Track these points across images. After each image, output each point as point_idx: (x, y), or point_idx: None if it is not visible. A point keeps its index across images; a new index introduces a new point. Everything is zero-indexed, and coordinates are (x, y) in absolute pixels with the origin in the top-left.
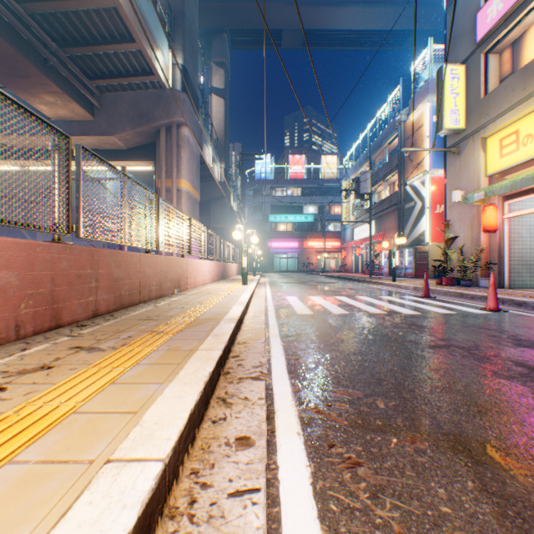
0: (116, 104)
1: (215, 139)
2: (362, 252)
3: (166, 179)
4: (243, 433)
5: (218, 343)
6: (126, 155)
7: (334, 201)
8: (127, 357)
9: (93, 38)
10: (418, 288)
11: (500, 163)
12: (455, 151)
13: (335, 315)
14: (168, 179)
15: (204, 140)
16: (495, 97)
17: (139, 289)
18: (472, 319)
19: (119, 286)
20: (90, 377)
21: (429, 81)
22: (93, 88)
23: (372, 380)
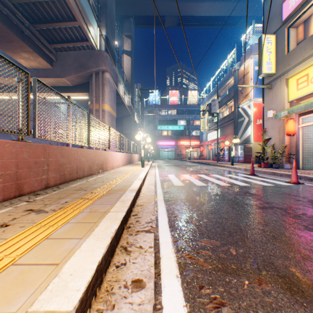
0: (65, 59)
1: (125, 81)
2: (212, 147)
3: (95, 104)
4: (137, 276)
5: (123, 207)
6: (72, 89)
7: (195, 117)
8: (61, 217)
9: (51, 19)
10: (247, 169)
11: (297, 94)
12: (269, 87)
13: (198, 186)
14: (96, 104)
15: (118, 81)
16: (294, 53)
17: (76, 170)
18: (283, 189)
19: (63, 169)
20: (32, 233)
21: (252, 46)
22: (51, 49)
23: (225, 233)
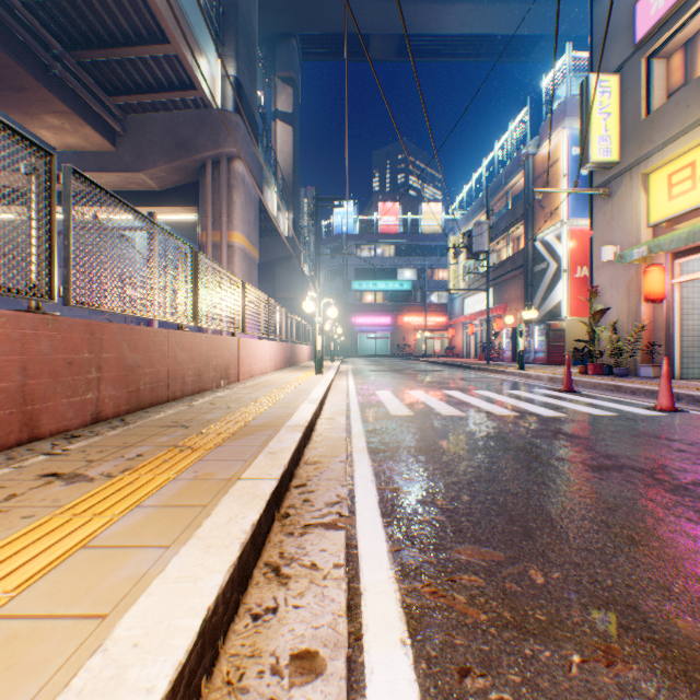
0: (145, 130)
1: (281, 180)
2: (476, 330)
3: (213, 231)
4: (304, 643)
5: (272, 466)
6: (159, 199)
7: (438, 263)
8: (123, 494)
9: (113, 38)
10: (555, 378)
11: (668, 208)
12: (605, 192)
13: (445, 418)
14: (215, 231)
15: (265, 180)
16: (661, 117)
17: (167, 382)
18: (642, 423)
19: (136, 377)
20: (49, 534)
21: (566, 100)
22: (113, 106)
23: (516, 529)
